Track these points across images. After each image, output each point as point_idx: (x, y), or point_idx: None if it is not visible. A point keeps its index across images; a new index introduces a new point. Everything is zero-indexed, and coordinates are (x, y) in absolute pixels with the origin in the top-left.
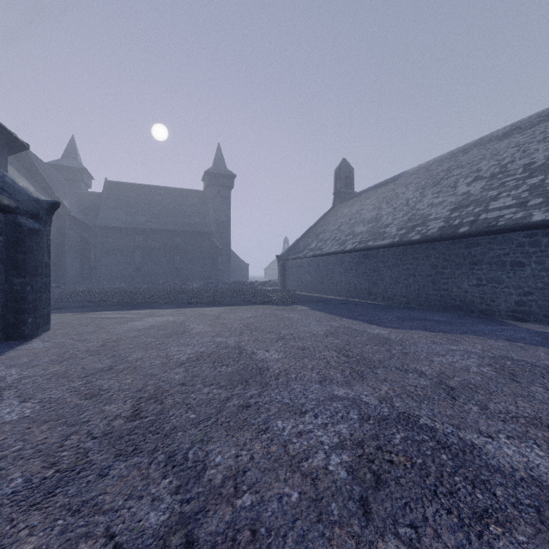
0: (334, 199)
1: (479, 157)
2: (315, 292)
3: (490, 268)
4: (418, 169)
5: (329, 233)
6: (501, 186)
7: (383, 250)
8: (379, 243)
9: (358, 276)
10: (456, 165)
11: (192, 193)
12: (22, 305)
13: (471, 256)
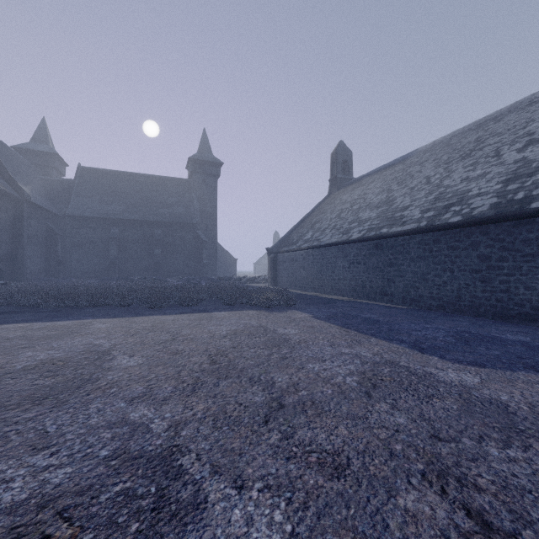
0: (330, 186)
1: (522, 121)
2: (311, 291)
3: None
4: (432, 146)
5: (327, 222)
6: None
7: (402, 239)
8: (398, 229)
9: (368, 272)
10: (489, 134)
11: (175, 181)
12: None
13: None
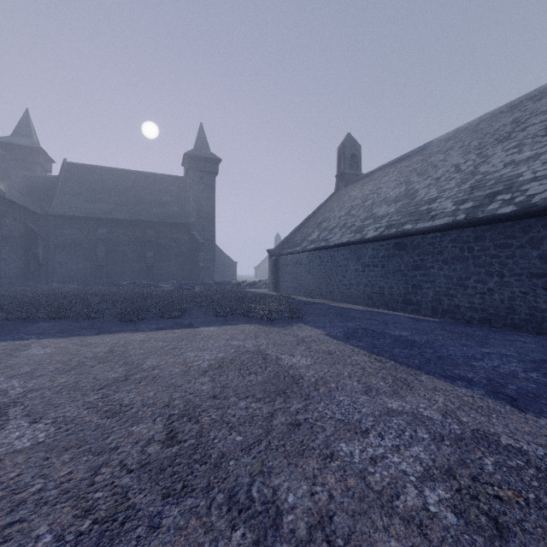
0: (336, 182)
1: None
2: (318, 297)
3: None
4: (455, 133)
5: (336, 220)
6: None
7: (432, 236)
8: (426, 224)
9: (387, 276)
10: (531, 114)
11: (170, 179)
12: None
13: None
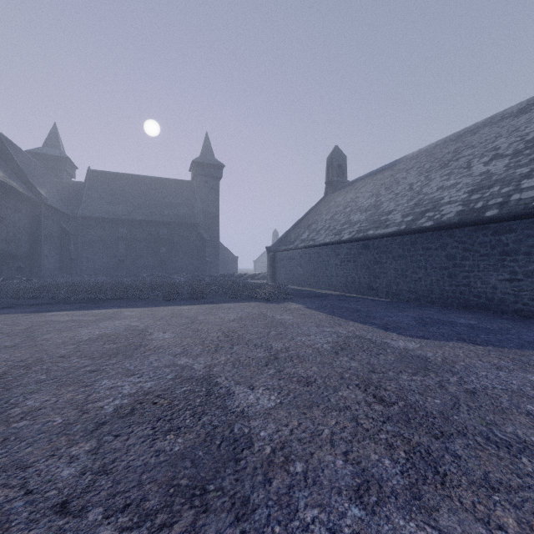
0: (326, 188)
1: (492, 135)
2: (307, 286)
3: (528, 260)
4: (418, 153)
5: (322, 223)
6: (532, 162)
7: (386, 240)
8: (382, 231)
9: (357, 269)
10: (465, 146)
11: (179, 183)
12: None
13: (501, 244)
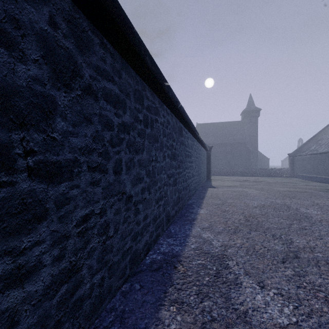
0: None
1: None
2: (312, 174)
3: None
4: None
5: (325, 140)
6: None
7: None
8: None
9: None
10: None
11: (235, 123)
12: (209, 171)
13: None
